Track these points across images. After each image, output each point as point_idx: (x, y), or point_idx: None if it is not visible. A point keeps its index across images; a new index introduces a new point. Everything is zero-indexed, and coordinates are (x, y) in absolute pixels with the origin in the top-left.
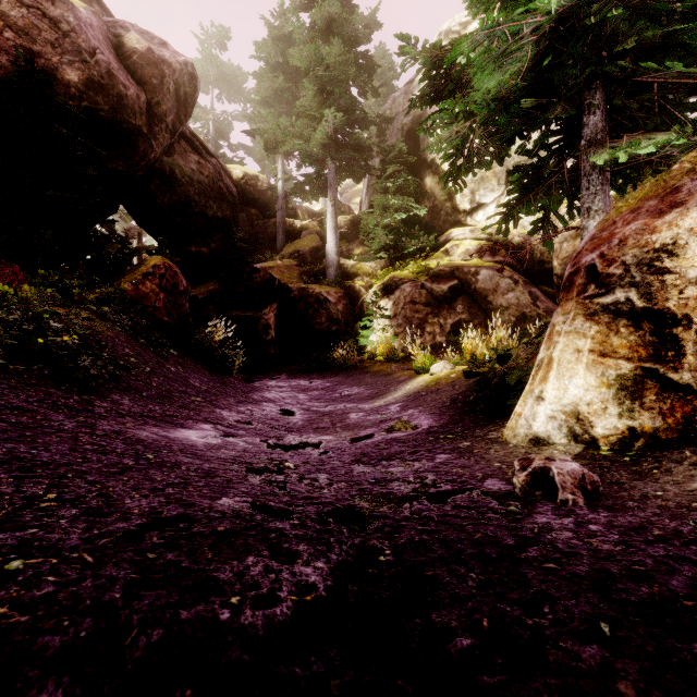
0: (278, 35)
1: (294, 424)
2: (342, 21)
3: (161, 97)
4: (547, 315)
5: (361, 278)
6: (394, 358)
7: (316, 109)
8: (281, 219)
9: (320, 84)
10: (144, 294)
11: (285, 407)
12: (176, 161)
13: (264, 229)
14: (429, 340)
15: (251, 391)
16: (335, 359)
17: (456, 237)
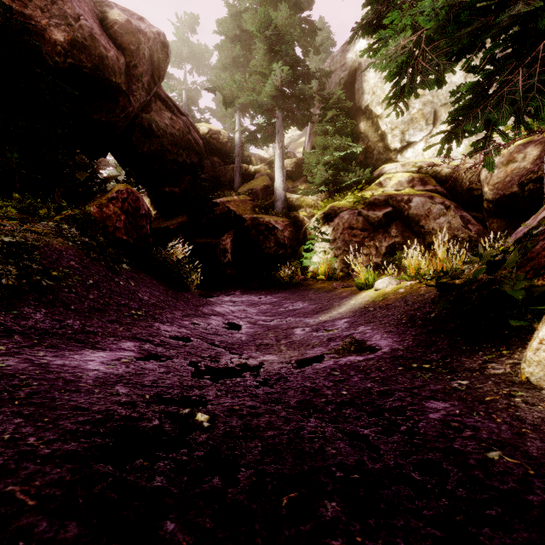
0: (235, 12)
1: (237, 339)
2: None
3: (138, 61)
4: (478, 237)
5: (304, 209)
6: (335, 277)
7: (266, 67)
8: (238, 164)
9: (269, 43)
10: (107, 216)
11: (233, 321)
12: (153, 117)
13: (224, 173)
14: (366, 261)
15: (202, 305)
16: (282, 278)
17: (389, 171)
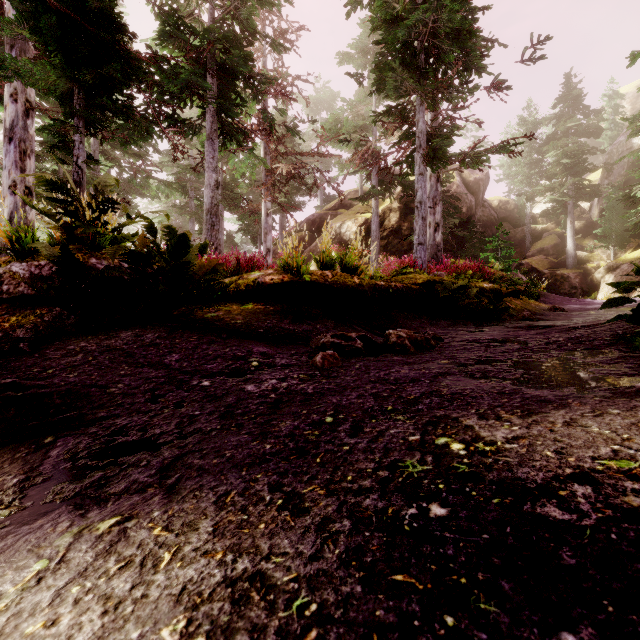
0: (527, 123)
1: None
2: (578, 127)
3: (478, 195)
4: None
5: (591, 262)
6: None
7: (559, 173)
8: (529, 229)
9: (564, 164)
10: None
11: None
12: None
13: (514, 235)
14: None
15: None
16: None
17: None
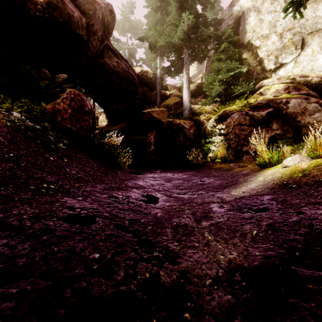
0: None
1: (152, 216)
2: None
3: (94, 21)
4: None
5: (203, 115)
6: (229, 160)
7: (177, 20)
8: (159, 89)
9: (180, 2)
10: (57, 110)
11: (151, 193)
12: (106, 61)
13: (150, 97)
14: (252, 148)
15: (127, 179)
16: (189, 161)
17: (267, 84)
